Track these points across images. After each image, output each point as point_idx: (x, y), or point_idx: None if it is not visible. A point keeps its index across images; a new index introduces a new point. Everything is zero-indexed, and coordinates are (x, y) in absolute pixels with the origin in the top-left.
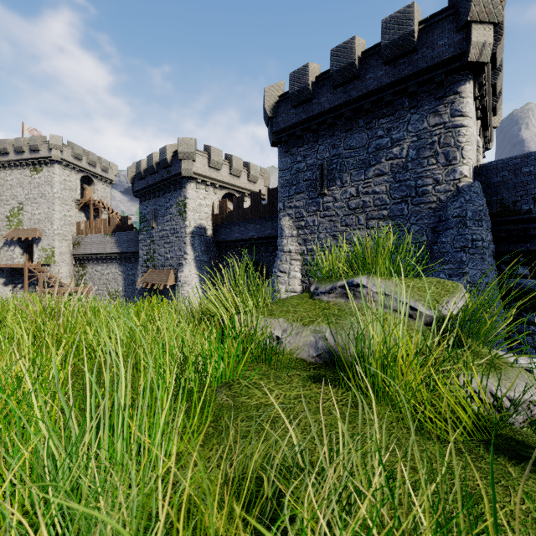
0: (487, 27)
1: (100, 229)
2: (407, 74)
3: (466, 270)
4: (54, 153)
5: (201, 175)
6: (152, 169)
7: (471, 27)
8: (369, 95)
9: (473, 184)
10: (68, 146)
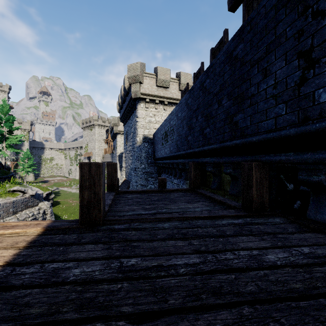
0: (136, 84)
1: (109, 151)
2: (128, 101)
3: (132, 180)
4: (95, 122)
5: (122, 131)
6: (111, 129)
7: (131, 86)
8: (127, 107)
9: (141, 144)
10: (100, 119)
